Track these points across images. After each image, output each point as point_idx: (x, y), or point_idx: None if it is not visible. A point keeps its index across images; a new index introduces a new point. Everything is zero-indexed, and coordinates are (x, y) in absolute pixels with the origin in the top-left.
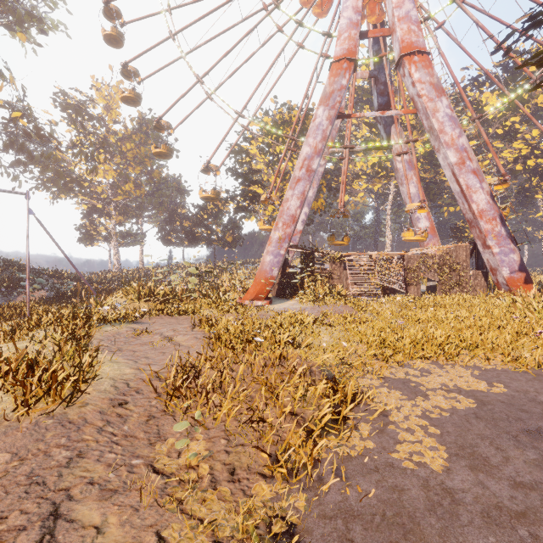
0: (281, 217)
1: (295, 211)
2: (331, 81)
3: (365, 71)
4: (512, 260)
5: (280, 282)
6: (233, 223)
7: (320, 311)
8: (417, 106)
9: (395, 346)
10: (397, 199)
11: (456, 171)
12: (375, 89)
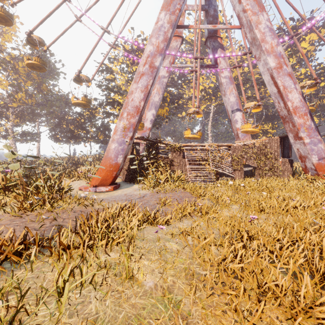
0: (126, 108)
1: (139, 103)
2: None
3: (198, 5)
4: (320, 148)
5: (128, 168)
6: (104, 126)
7: (159, 198)
8: (241, 22)
9: (291, 300)
10: (215, 116)
11: (274, 74)
12: (206, 20)
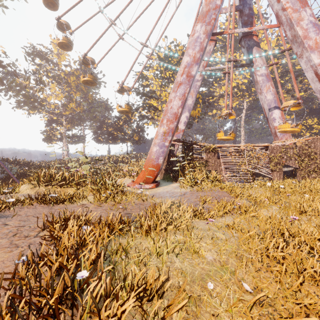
0: (165, 115)
1: (177, 110)
2: (207, 2)
3: (232, 6)
4: None
5: (166, 168)
6: (139, 128)
7: (198, 196)
8: (280, 20)
9: None
10: (249, 112)
11: (319, 71)
12: (240, 20)
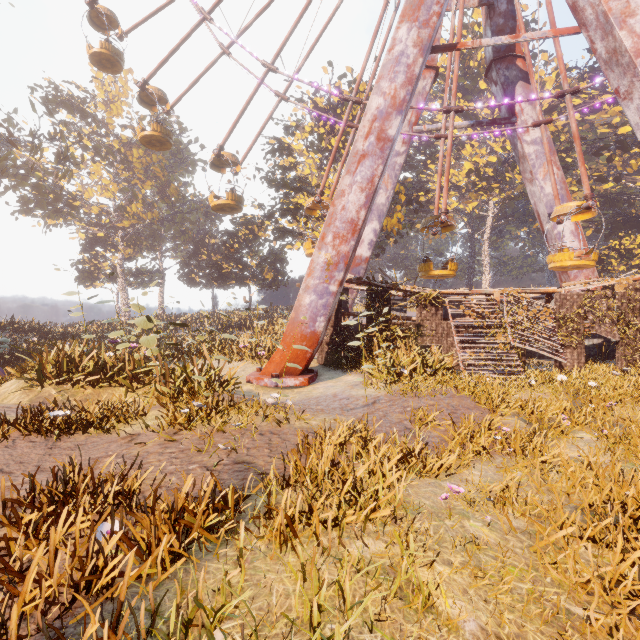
0: (330, 225)
1: (357, 213)
2: None
3: None
4: None
5: (331, 340)
6: (274, 255)
7: (407, 409)
8: (582, 17)
9: None
10: (498, 223)
11: None
12: (488, 26)
